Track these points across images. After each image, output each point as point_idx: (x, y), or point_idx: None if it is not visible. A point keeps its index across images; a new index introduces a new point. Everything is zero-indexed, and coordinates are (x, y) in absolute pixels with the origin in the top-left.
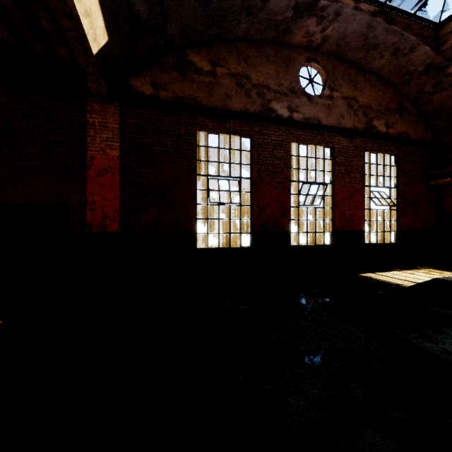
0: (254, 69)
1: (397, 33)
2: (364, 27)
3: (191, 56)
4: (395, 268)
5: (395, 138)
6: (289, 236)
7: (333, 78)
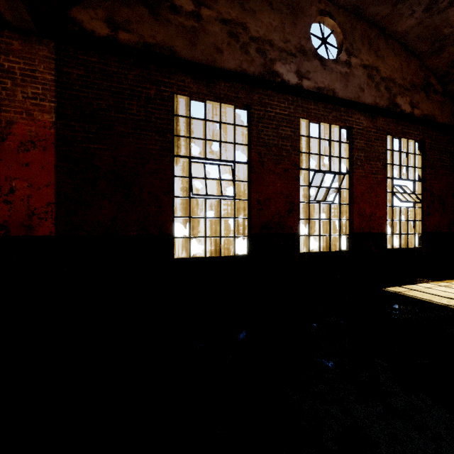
0: (253, 17)
1: None
2: None
3: None
4: (422, 279)
5: (421, 120)
6: (298, 240)
7: (351, 40)
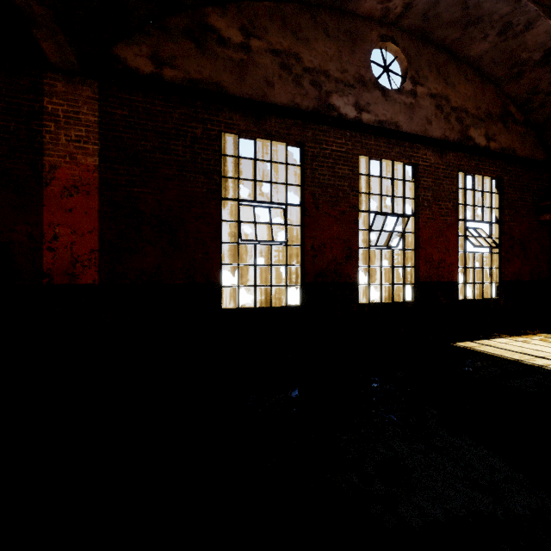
0: (307, 46)
1: None
2: None
3: (212, 18)
4: (499, 334)
5: (498, 154)
6: (357, 289)
7: (417, 67)
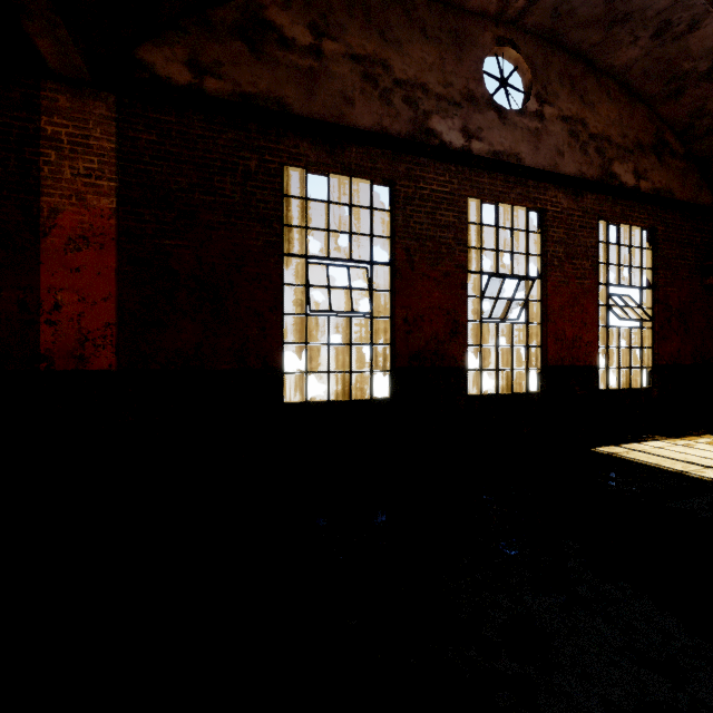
0: (398, 50)
1: None
2: None
3: (271, 11)
4: (652, 435)
5: (650, 197)
6: (465, 377)
7: (544, 80)
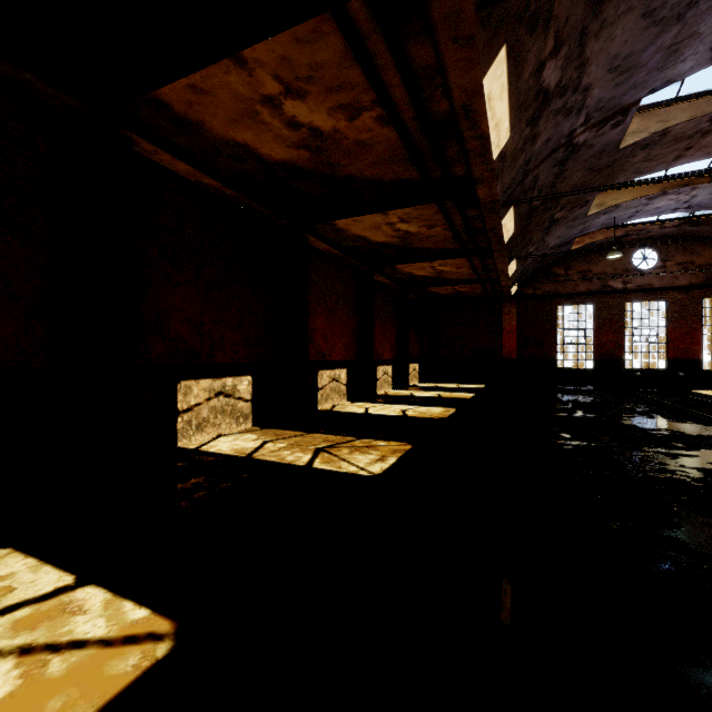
0: (595, 265)
1: (707, 227)
2: (677, 230)
3: (553, 269)
4: None
5: None
6: (623, 362)
7: (666, 253)
